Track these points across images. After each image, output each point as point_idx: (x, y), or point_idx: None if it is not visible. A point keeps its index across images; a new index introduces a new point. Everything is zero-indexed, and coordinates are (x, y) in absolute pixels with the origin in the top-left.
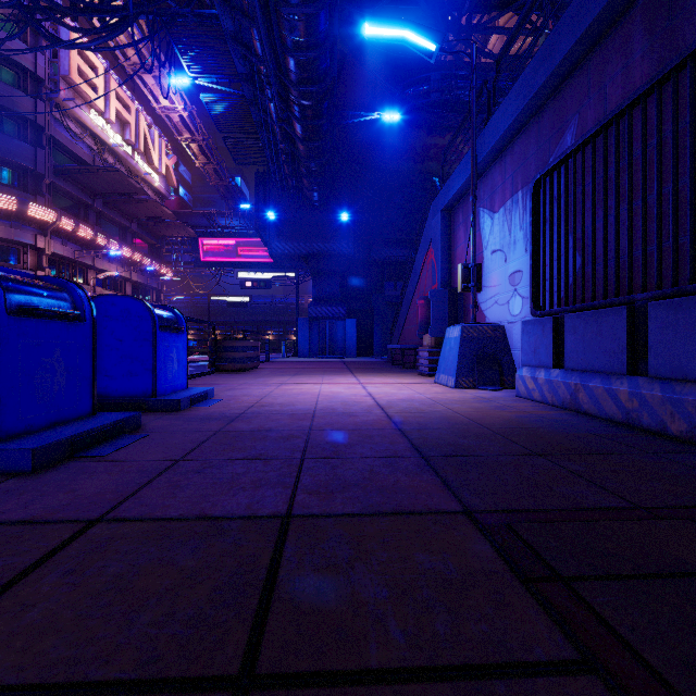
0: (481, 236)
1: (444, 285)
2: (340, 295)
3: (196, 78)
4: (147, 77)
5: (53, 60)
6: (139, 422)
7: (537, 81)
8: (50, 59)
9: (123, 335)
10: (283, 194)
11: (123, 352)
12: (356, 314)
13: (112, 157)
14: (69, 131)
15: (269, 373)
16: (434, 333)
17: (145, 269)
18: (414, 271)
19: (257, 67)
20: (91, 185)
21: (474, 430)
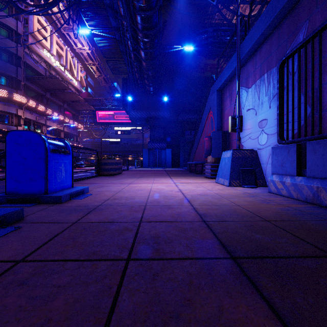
0: (240, 102)
1: (218, 130)
2: (163, 137)
3: (92, 30)
4: (71, 34)
5: (25, 25)
6: (22, 215)
7: (280, 3)
8: (24, 24)
9: (26, 155)
10: (135, 88)
11: (26, 166)
12: (171, 147)
13: (54, 72)
14: (33, 59)
15: (126, 176)
16: (214, 155)
17: (70, 125)
18: (201, 124)
19: (121, 22)
20: (44, 85)
21: (260, 223)
